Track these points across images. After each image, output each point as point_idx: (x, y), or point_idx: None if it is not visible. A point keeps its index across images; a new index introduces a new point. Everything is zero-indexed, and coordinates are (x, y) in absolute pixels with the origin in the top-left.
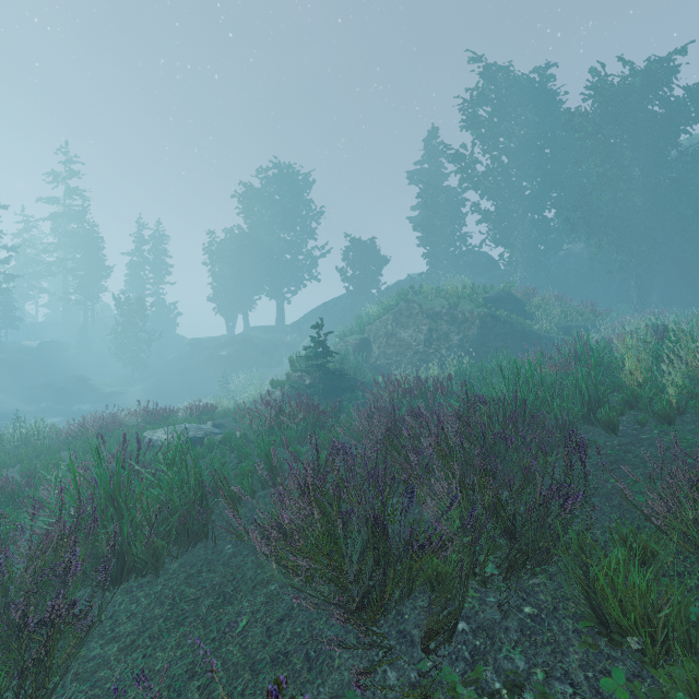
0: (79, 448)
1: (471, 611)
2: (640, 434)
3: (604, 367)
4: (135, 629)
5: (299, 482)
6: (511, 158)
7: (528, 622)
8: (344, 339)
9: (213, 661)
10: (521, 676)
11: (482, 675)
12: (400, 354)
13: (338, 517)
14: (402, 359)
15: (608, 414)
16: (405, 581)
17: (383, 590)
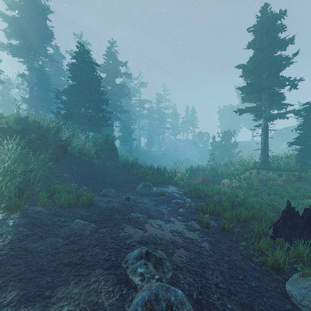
0: None
1: None
2: None
3: None
4: None
5: None
6: None
7: None
8: None
9: None
10: None
11: None
12: None
13: None
14: None
15: None
16: None
17: None
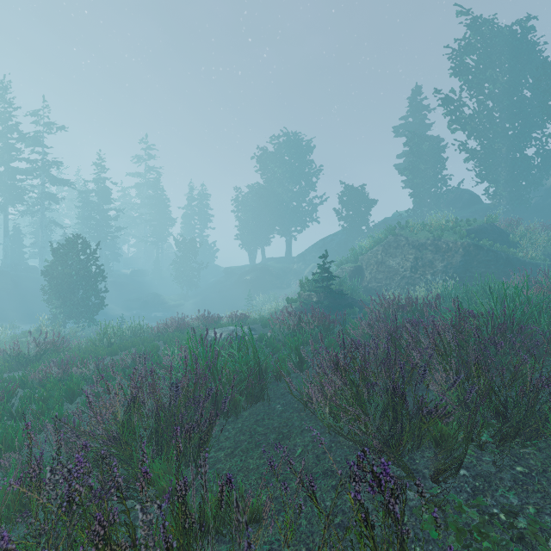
0: (166, 339)
1: (469, 464)
2: None
3: None
4: (232, 446)
5: (331, 364)
6: (494, 104)
7: (519, 476)
8: (341, 266)
9: (322, 439)
10: (515, 508)
11: (482, 503)
12: (389, 278)
13: (364, 387)
14: (391, 283)
15: None
16: (416, 437)
17: (401, 439)
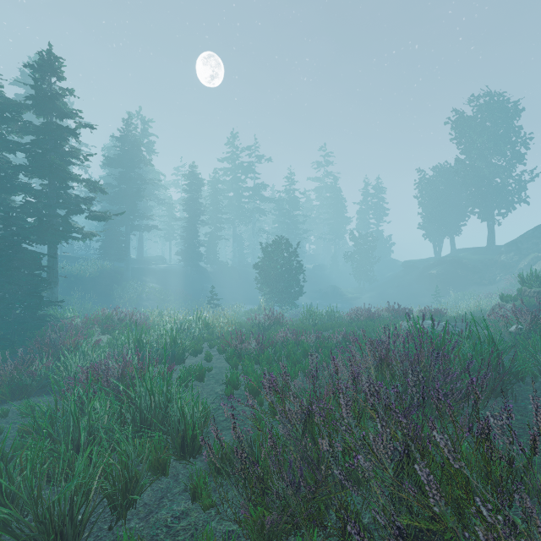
0: (359, 326)
1: None
2: None
3: None
4: None
5: None
6: None
7: None
8: None
9: None
10: None
11: None
12: None
13: None
14: None
15: None
16: None
17: None
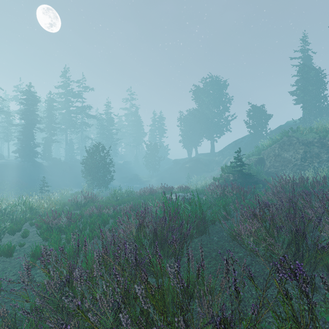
0: (144, 199)
1: None
2: None
3: None
4: None
5: (250, 215)
6: None
7: None
8: (248, 158)
9: (256, 248)
10: None
11: None
12: (283, 166)
13: (274, 229)
14: (285, 169)
15: None
16: (312, 262)
17: (302, 262)
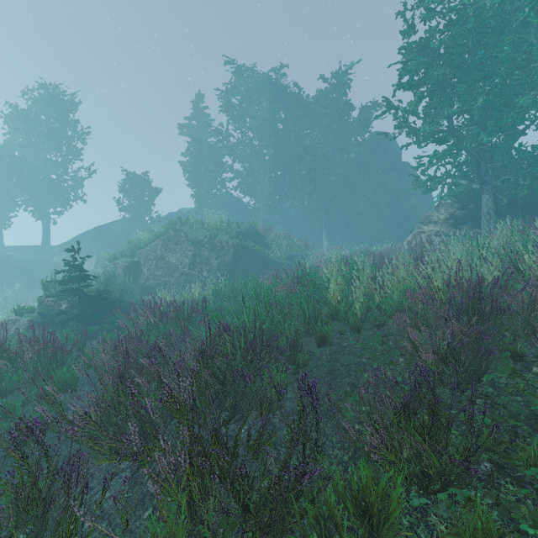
0: None
1: None
2: (342, 342)
3: (316, 287)
4: None
5: None
6: (256, 131)
7: None
8: (114, 261)
9: None
10: None
11: None
12: (168, 275)
13: None
14: (170, 280)
15: (322, 329)
16: None
17: None
